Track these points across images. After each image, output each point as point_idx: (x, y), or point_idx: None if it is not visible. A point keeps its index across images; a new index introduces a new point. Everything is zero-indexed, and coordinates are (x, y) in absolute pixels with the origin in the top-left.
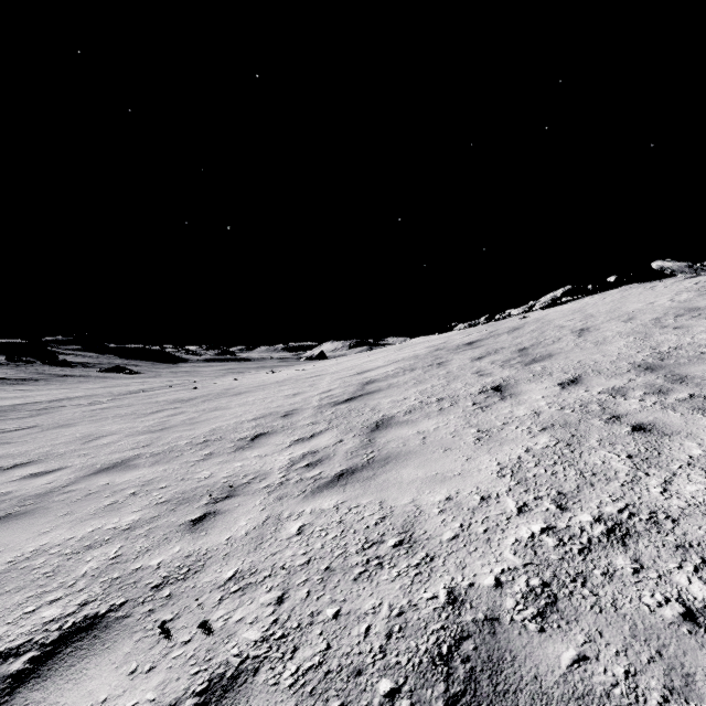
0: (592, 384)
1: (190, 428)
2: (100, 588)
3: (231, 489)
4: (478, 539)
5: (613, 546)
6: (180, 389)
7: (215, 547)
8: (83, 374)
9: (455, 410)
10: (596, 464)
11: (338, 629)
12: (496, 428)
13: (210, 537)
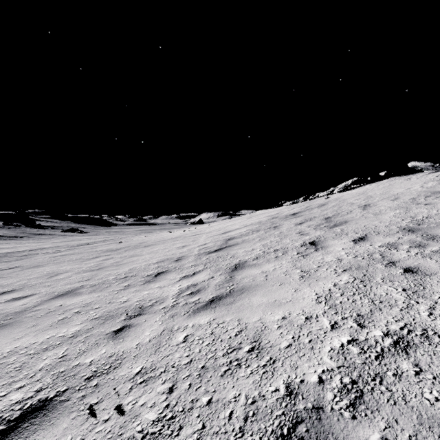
0: (374, 240)
1: (116, 268)
2: (51, 379)
3: (140, 309)
4: (305, 348)
5: (399, 354)
6: (111, 243)
7: (129, 350)
8: (51, 233)
9: (285, 257)
10: (382, 295)
11: (210, 413)
12: (313, 269)
13: (125, 343)
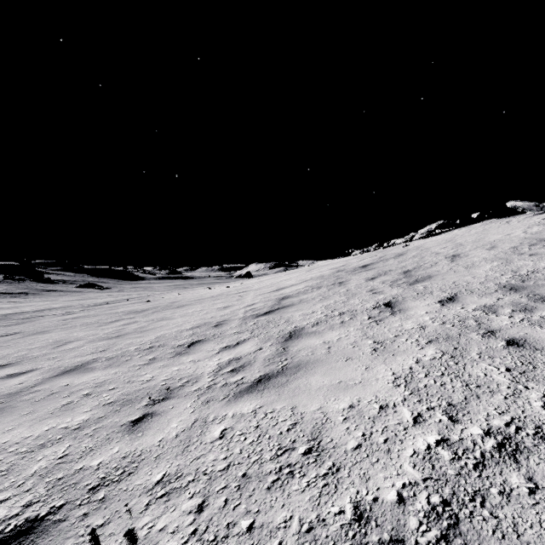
0: (467, 302)
1: (140, 335)
2: (45, 489)
3: (167, 391)
4: (379, 450)
5: (506, 462)
6: (136, 302)
7: (149, 449)
8: (63, 289)
9: (354, 323)
10: (479, 377)
11: (251, 544)
12: (389, 340)
13: (145, 438)
